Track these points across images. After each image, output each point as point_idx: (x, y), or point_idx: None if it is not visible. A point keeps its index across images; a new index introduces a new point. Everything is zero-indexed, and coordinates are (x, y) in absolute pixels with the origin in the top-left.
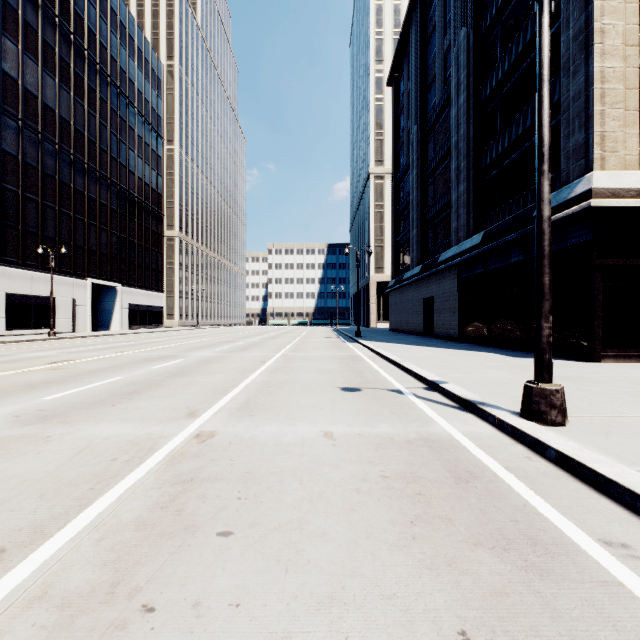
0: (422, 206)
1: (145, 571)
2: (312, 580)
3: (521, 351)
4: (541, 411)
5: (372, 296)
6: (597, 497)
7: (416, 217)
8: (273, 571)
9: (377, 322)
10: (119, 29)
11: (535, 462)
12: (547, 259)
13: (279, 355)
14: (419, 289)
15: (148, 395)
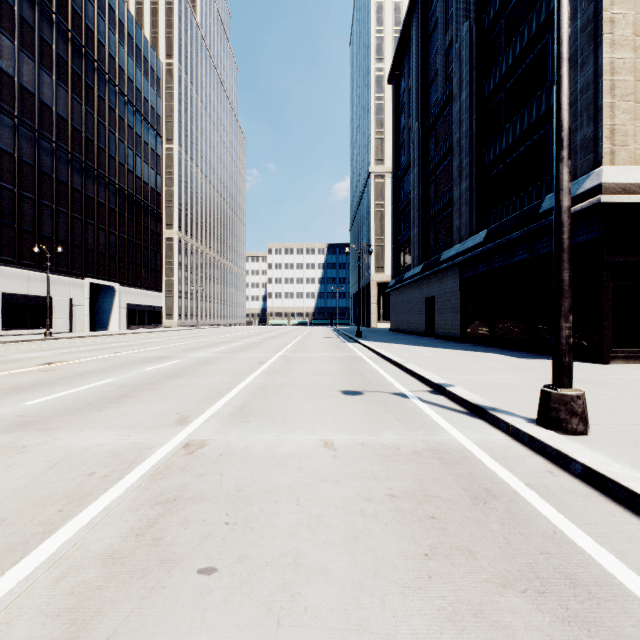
0: (423, 205)
1: (106, 624)
2: (309, 637)
3: (526, 352)
4: (561, 419)
5: (372, 296)
6: (636, 522)
7: (417, 216)
8: (262, 624)
9: (377, 322)
10: (117, 27)
11: (558, 477)
12: (567, 253)
13: (278, 356)
14: (420, 289)
15: (138, 399)
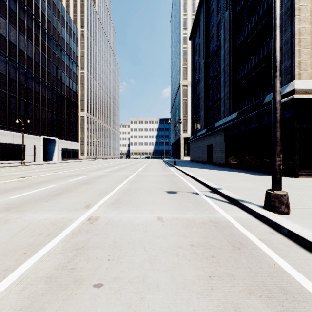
0: (206, 99)
1: None
2: None
3: (257, 171)
4: (276, 206)
5: (181, 144)
6: None
7: (203, 105)
8: None
9: (184, 157)
10: (57, 12)
11: (275, 236)
12: (279, 123)
13: (135, 174)
14: (205, 140)
15: (66, 195)
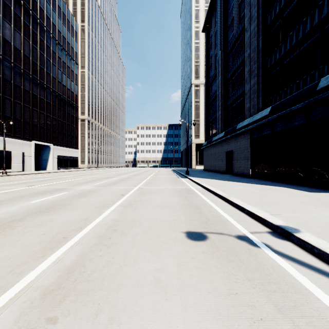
0: (224, 97)
1: None
2: None
3: (303, 186)
4: None
5: (193, 151)
6: None
7: (220, 104)
8: None
9: (196, 165)
10: (51, 1)
11: None
12: None
13: (136, 188)
14: (223, 146)
15: None
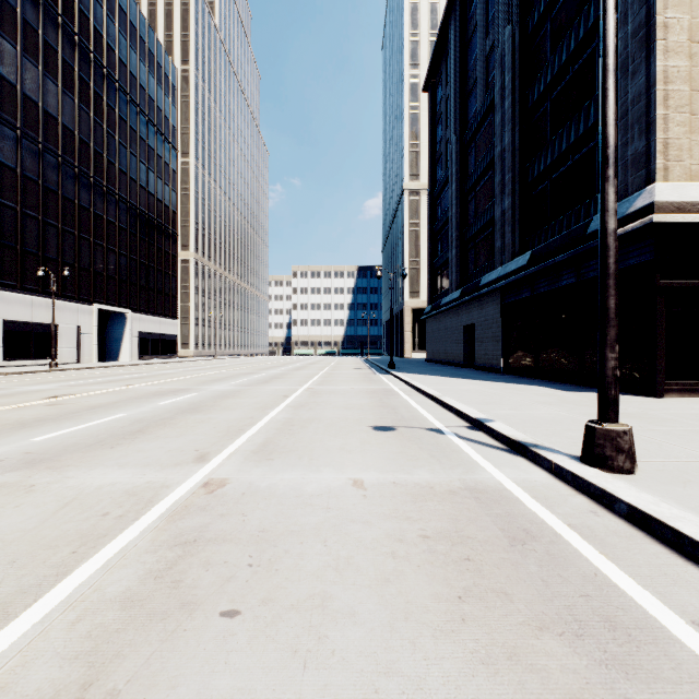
0: (462, 224)
1: (126, 667)
2: (337, 680)
3: (573, 384)
4: (606, 456)
5: (407, 323)
6: (682, 563)
7: (455, 236)
8: (288, 667)
9: (412, 352)
10: (129, 30)
11: (602, 518)
12: (613, 279)
13: (304, 389)
14: (459, 315)
15: (153, 435)
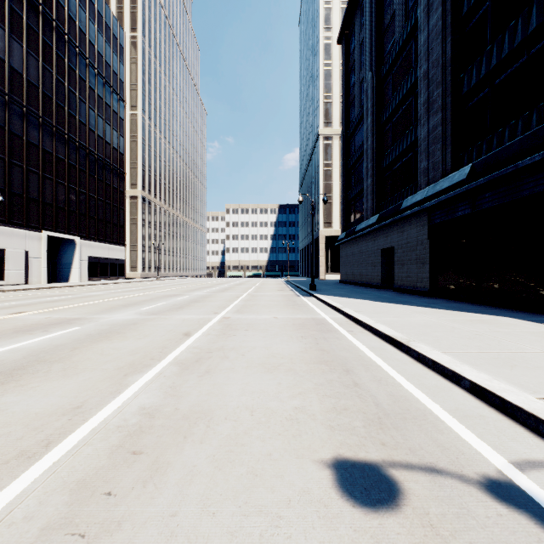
0: (378, 154)
1: None
2: None
3: (541, 313)
4: None
5: (321, 249)
6: None
7: (371, 166)
8: None
9: (326, 274)
10: None
11: None
12: None
13: (217, 319)
14: (375, 240)
15: None
